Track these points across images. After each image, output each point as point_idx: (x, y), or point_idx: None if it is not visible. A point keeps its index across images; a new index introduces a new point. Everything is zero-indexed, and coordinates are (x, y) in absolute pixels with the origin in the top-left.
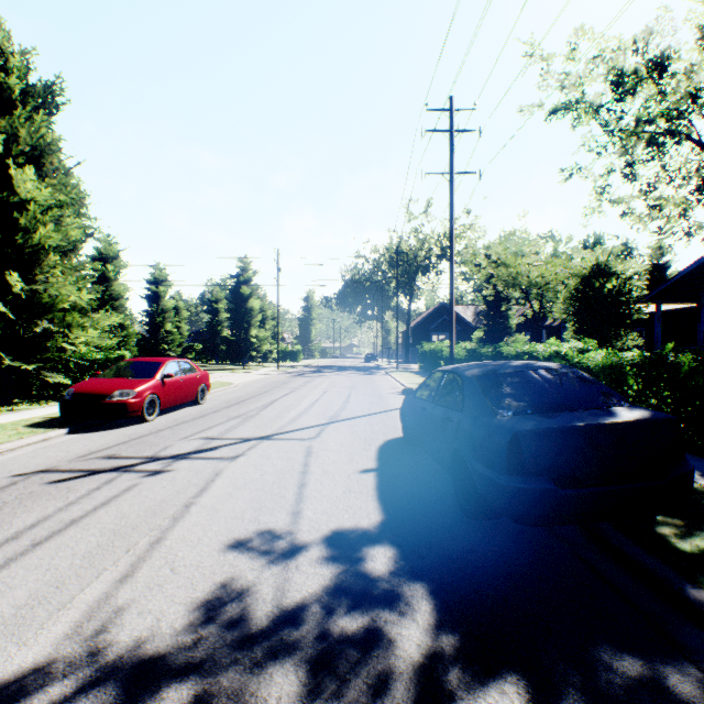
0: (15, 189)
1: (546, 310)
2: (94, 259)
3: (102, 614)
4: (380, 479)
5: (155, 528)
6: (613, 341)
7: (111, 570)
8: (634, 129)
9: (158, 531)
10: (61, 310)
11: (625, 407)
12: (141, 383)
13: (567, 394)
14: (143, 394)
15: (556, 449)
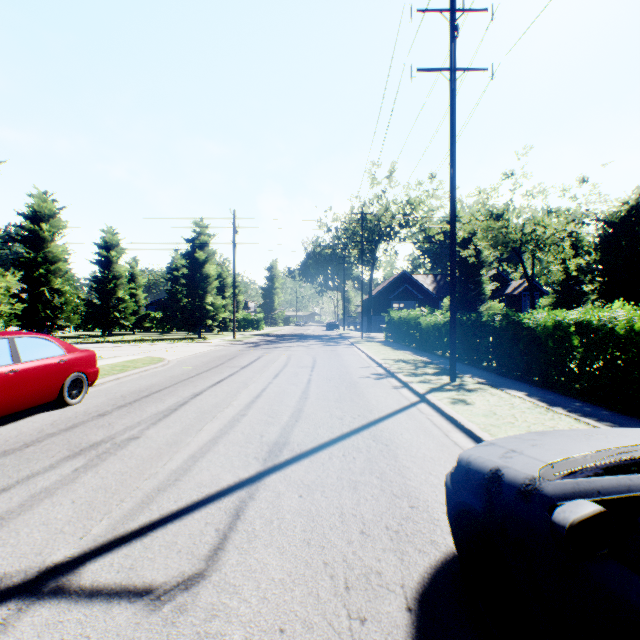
0: None
1: (539, 272)
2: (26, 216)
3: None
4: None
5: None
6: None
7: None
8: None
9: None
10: None
11: None
12: None
13: None
14: None
15: None
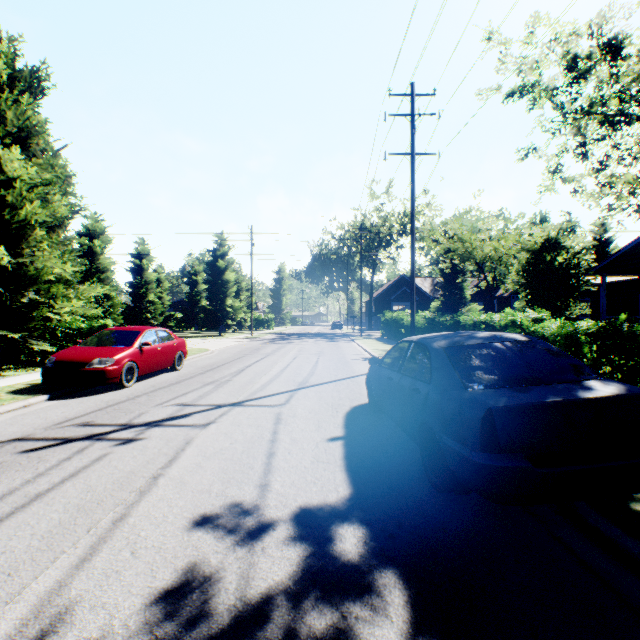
0: (3, 168)
1: (499, 282)
2: (82, 234)
3: (52, 609)
4: (347, 447)
5: (120, 503)
6: (562, 311)
7: (69, 553)
8: (589, 109)
9: (123, 507)
10: (47, 282)
11: (598, 381)
12: (119, 351)
13: (537, 367)
14: (121, 361)
15: (531, 426)
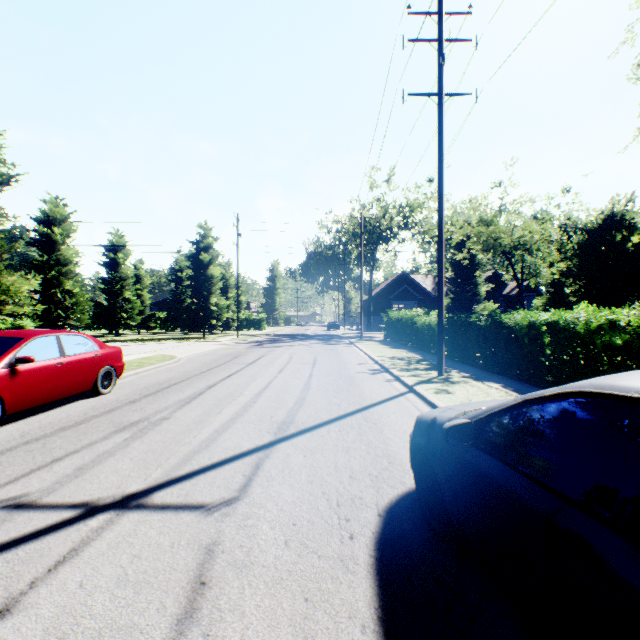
0: None
1: (528, 275)
2: (39, 221)
3: None
4: None
5: None
6: None
7: None
8: None
9: None
10: None
11: None
12: None
13: None
14: None
15: None
